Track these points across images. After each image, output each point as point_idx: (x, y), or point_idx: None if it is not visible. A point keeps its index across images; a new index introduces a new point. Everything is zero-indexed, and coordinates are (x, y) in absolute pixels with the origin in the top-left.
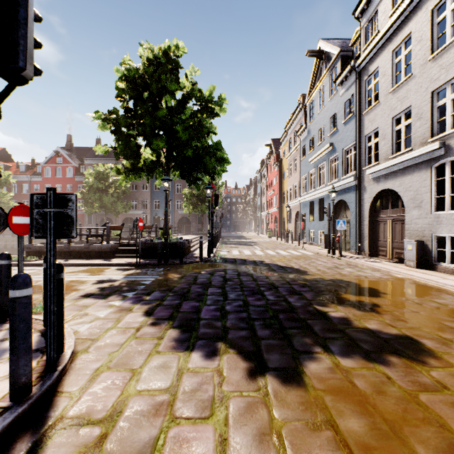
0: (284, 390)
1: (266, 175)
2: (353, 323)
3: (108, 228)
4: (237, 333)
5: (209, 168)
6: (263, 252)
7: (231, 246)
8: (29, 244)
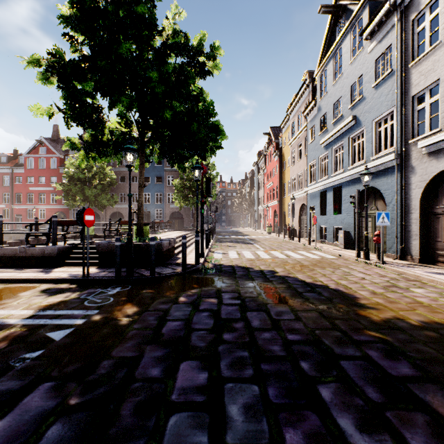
0: None
1: (264, 166)
2: None
3: (55, 224)
4: None
5: (197, 140)
6: (268, 254)
7: (227, 245)
8: None
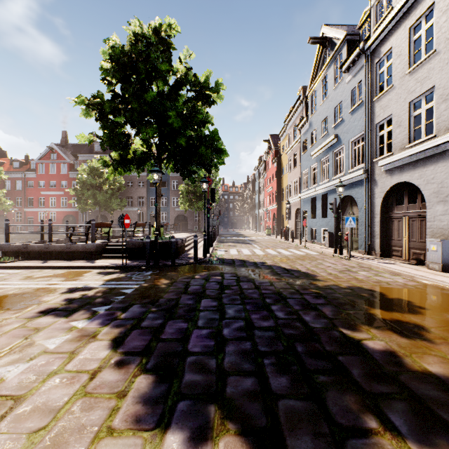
0: None
1: (264, 172)
2: (404, 361)
3: (93, 226)
4: (240, 382)
5: (205, 160)
6: (263, 251)
7: (229, 245)
8: (5, 243)
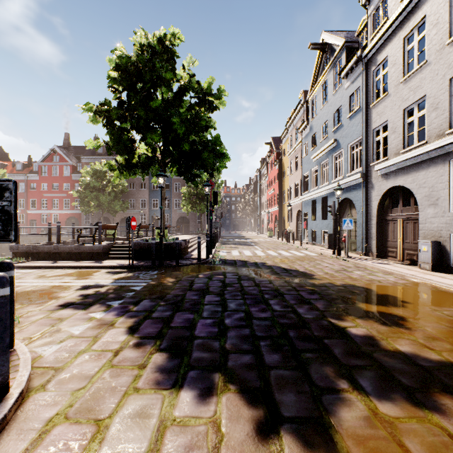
0: None
1: (266, 174)
2: (380, 343)
3: (100, 228)
4: (240, 358)
5: (207, 164)
6: (264, 252)
7: (231, 246)
8: (16, 244)
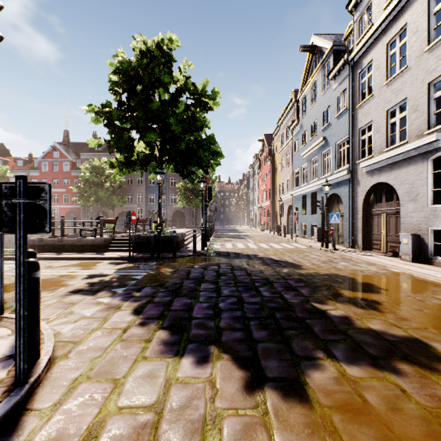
0: (286, 407)
1: (259, 170)
2: (355, 322)
3: (102, 222)
4: (232, 334)
5: (203, 161)
6: (256, 245)
7: (225, 239)
8: None
